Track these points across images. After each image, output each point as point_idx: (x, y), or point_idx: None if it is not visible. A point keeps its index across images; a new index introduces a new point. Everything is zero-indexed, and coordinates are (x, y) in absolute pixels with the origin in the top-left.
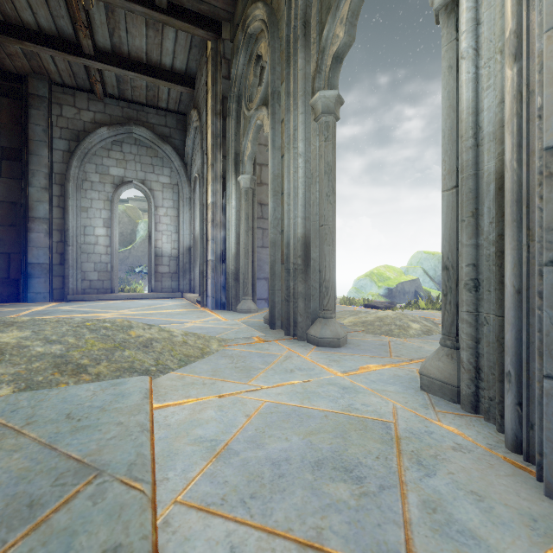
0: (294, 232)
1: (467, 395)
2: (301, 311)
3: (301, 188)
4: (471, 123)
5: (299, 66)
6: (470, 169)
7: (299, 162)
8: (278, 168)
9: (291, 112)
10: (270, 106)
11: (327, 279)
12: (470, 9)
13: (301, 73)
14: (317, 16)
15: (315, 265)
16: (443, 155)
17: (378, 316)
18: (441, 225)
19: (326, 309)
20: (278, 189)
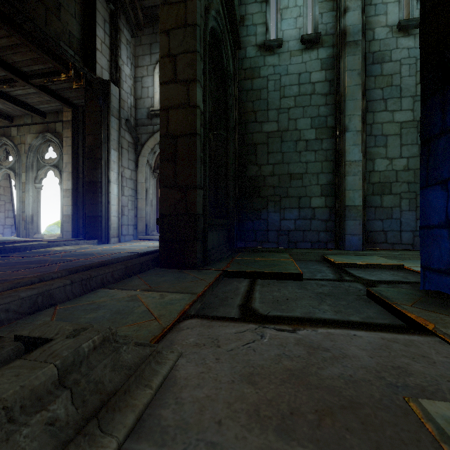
0: (29, 213)
1: (62, 237)
2: (32, 232)
3: (32, 204)
4: (63, 207)
5: (31, 175)
6: (63, 212)
7: (31, 197)
8: (21, 195)
9: (28, 184)
10: (19, 178)
11: (39, 225)
12: (63, 194)
13: (31, 177)
14: (36, 165)
15: (36, 221)
16: (61, 208)
17: (54, 235)
18: (61, 217)
19: (39, 231)
20: (21, 200)
